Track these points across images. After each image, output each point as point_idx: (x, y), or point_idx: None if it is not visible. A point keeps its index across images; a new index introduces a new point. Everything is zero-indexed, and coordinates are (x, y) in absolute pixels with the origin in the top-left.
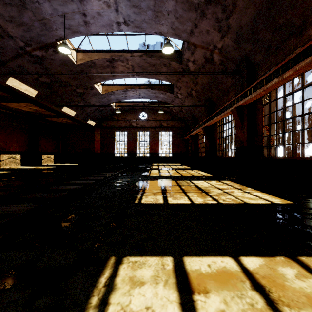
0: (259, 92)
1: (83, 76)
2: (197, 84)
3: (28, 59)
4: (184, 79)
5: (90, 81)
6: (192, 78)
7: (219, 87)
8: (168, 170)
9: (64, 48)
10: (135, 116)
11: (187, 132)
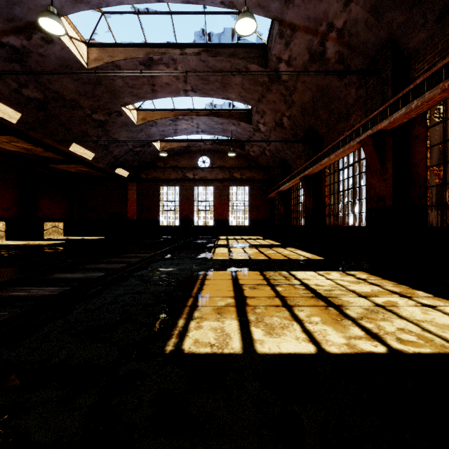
0: (430, 97)
1: (101, 91)
2: (293, 104)
3: None
4: (270, 96)
5: (115, 100)
6: (284, 93)
7: (331, 106)
8: (244, 248)
9: (50, 22)
10: (192, 162)
11: (272, 187)
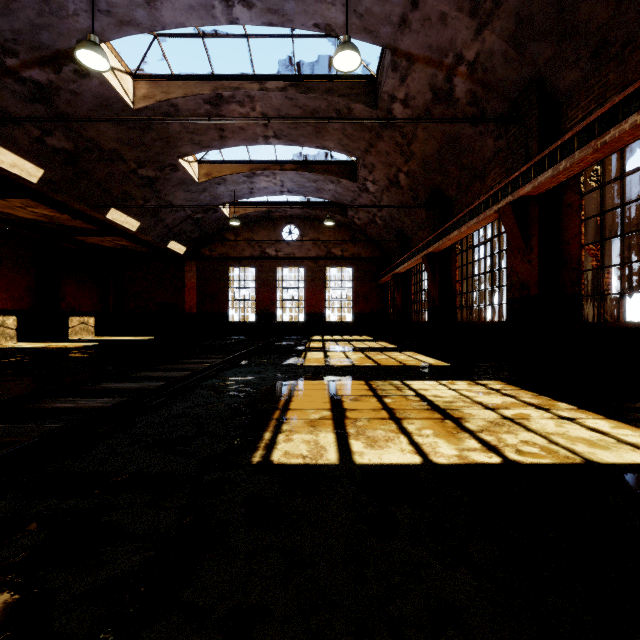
0: (581, 157)
1: (151, 139)
2: (412, 156)
3: (12, 88)
4: (381, 145)
5: (169, 150)
6: (400, 142)
7: (463, 160)
8: (346, 352)
9: (91, 55)
10: (274, 233)
11: (385, 268)
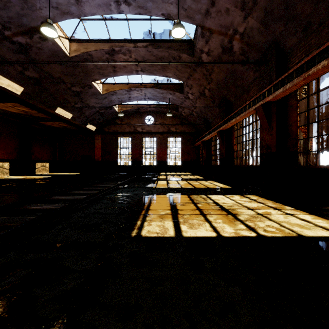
0: (297, 82)
1: (78, 72)
2: (211, 80)
3: (8, 46)
4: (195, 75)
5: (87, 77)
6: (205, 73)
7: (237, 83)
8: (178, 181)
9: (48, 30)
10: (141, 120)
11: (198, 138)
